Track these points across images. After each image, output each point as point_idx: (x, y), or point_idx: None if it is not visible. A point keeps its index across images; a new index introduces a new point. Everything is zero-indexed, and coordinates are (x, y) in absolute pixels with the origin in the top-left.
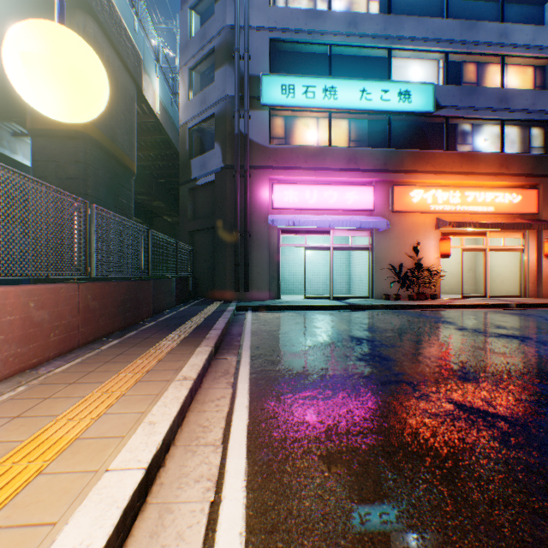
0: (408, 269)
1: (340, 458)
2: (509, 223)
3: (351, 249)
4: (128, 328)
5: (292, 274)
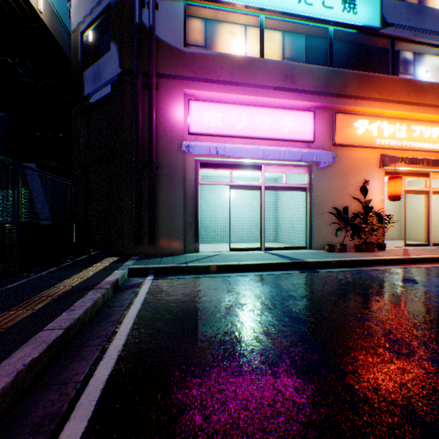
0: (354, 213)
1: None
2: None
3: (286, 189)
4: None
5: (213, 219)
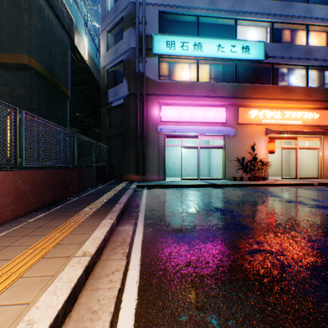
0: (247, 160)
1: None
2: (312, 131)
3: (211, 148)
4: (56, 203)
5: (173, 164)
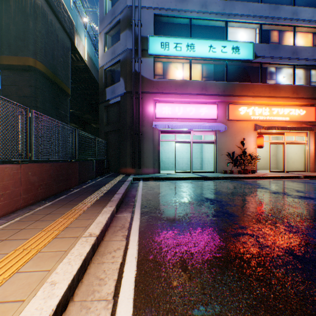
0: (237, 155)
1: (212, 315)
2: (299, 127)
3: (203, 143)
4: (60, 193)
5: (167, 158)
